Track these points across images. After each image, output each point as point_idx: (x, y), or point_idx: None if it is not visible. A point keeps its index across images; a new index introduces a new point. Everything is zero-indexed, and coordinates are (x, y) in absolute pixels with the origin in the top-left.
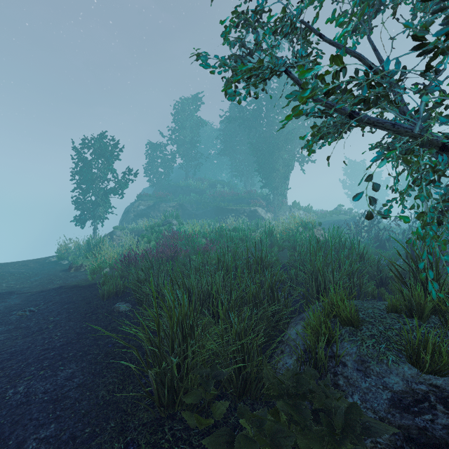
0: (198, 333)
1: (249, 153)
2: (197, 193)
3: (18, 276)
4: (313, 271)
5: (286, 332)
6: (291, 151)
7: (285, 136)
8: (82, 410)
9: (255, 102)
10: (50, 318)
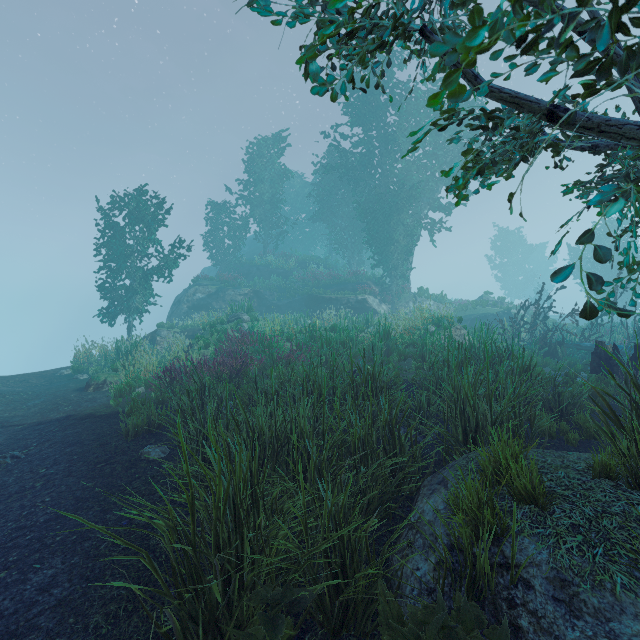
0: (261, 522)
1: (355, 218)
2: (280, 276)
3: (10, 397)
4: (458, 398)
5: (416, 506)
6: (416, 213)
7: (408, 192)
8: None
9: (363, 143)
10: (40, 469)
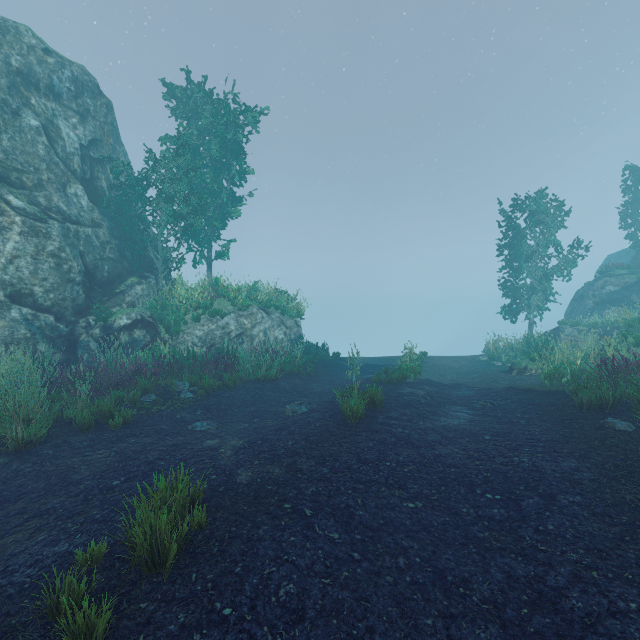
0: None
1: None
2: None
3: (455, 370)
4: None
5: None
6: None
7: None
8: (607, 500)
9: None
10: (516, 414)
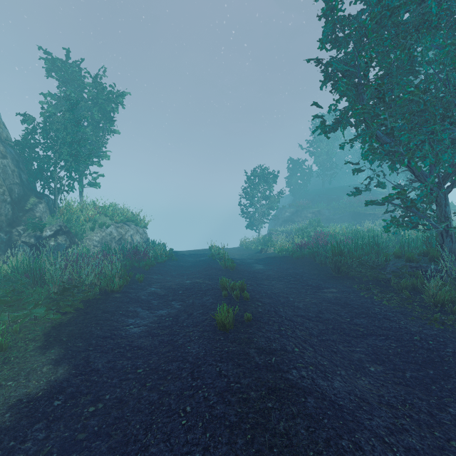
0: (345, 255)
1: None
2: (333, 200)
3: (236, 254)
4: (399, 247)
5: None
6: None
7: None
8: (312, 274)
9: None
10: (277, 263)
